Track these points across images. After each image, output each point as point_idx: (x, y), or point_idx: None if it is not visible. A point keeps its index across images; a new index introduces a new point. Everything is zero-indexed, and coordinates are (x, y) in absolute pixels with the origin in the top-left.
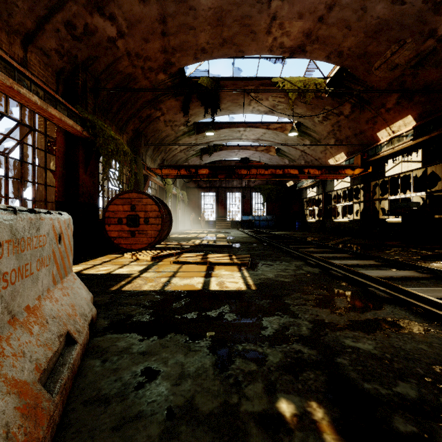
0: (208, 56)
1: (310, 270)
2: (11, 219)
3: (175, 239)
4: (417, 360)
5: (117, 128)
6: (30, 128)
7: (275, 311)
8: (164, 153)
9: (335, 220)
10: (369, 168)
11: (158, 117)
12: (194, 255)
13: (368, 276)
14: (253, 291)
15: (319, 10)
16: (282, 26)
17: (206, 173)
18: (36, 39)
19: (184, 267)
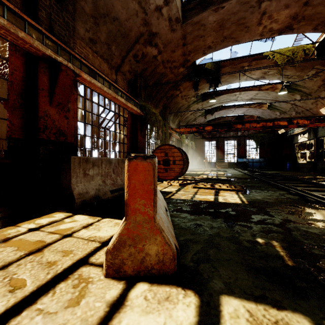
0: (212, 50)
1: (290, 197)
2: None
3: (189, 175)
4: None
5: (154, 105)
6: (119, 115)
7: (260, 213)
8: (180, 117)
9: None
10: None
11: (177, 94)
12: (205, 184)
13: None
14: (246, 204)
15: None
16: (270, 17)
17: (210, 129)
18: (121, 68)
19: (200, 190)
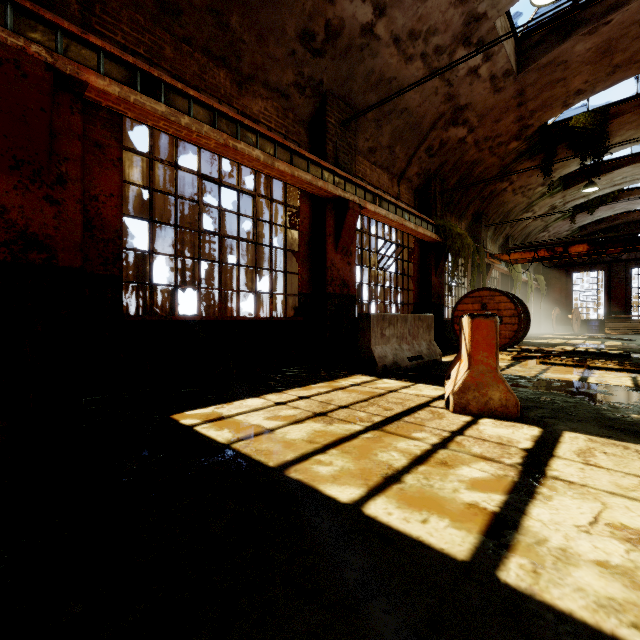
0: (586, 95)
1: None
2: None
3: (530, 345)
4: None
5: (456, 217)
6: (403, 247)
7: None
8: (508, 228)
9: None
10: None
11: (504, 188)
12: (565, 359)
13: None
14: None
15: None
16: None
17: (582, 251)
18: (405, 173)
19: (554, 368)
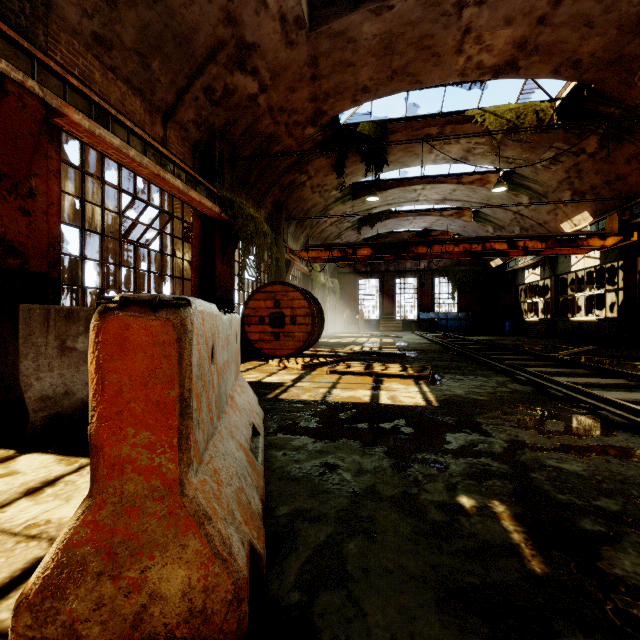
0: (371, 95)
1: (518, 388)
2: (225, 319)
3: (325, 345)
4: (636, 484)
5: (254, 202)
6: (170, 215)
7: (462, 428)
8: (309, 229)
9: (574, 319)
10: (633, 234)
11: (303, 182)
12: (355, 365)
13: (601, 396)
14: (435, 408)
15: (538, 9)
16: (479, 40)
17: (367, 254)
18: (176, 113)
19: (345, 378)
